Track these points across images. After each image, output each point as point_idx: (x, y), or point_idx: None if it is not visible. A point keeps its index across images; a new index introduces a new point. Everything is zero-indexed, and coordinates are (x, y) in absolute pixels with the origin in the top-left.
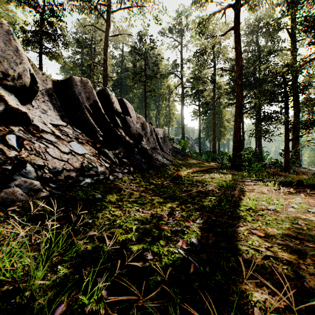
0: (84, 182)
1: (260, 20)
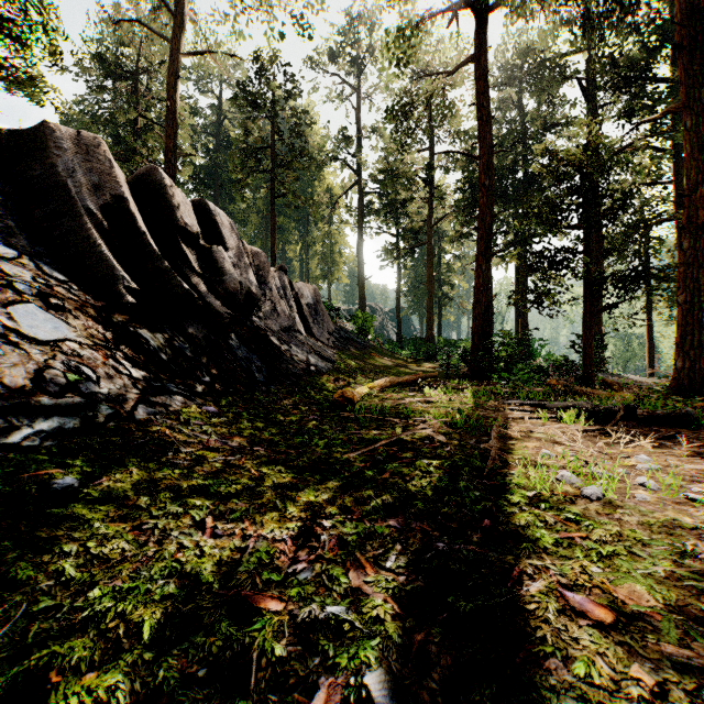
0: (31, 431)
1: (525, 56)
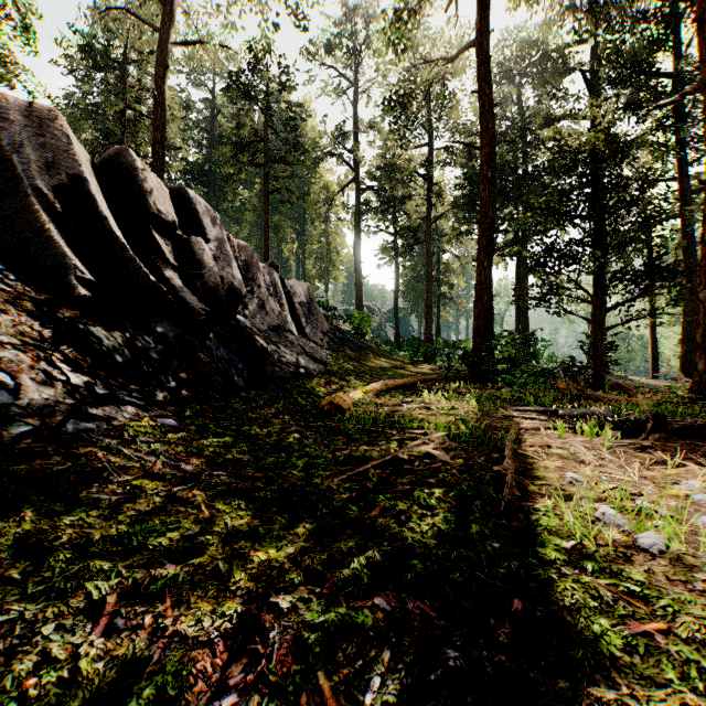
0: None
1: (527, 48)
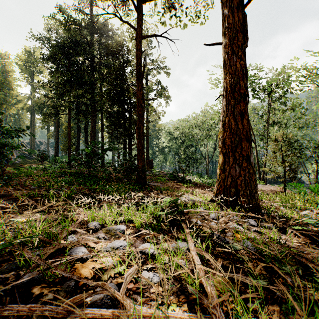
0: None
1: None
